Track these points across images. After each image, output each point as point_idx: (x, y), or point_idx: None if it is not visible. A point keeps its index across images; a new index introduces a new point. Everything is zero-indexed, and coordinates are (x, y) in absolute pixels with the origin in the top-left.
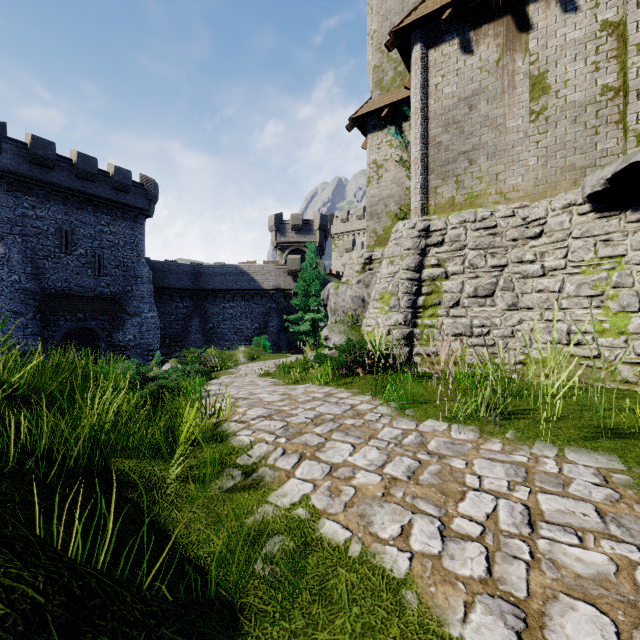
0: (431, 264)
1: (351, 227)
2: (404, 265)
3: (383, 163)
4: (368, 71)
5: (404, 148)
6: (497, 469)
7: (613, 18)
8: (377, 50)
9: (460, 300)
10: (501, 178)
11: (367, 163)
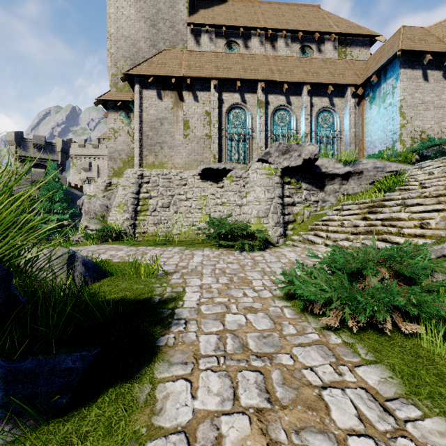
0: (144, 191)
1: (88, 152)
2: (131, 191)
3: (118, 130)
4: (108, 72)
5: (130, 126)
6: (157, 251)
7: (208, 110)
8: (114, 65)
9: (156, 208)
10: (173, 158)
11: (108, 127)
